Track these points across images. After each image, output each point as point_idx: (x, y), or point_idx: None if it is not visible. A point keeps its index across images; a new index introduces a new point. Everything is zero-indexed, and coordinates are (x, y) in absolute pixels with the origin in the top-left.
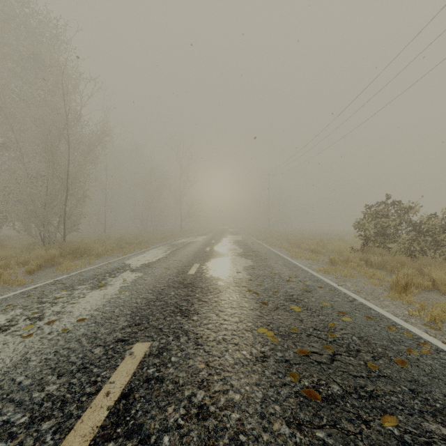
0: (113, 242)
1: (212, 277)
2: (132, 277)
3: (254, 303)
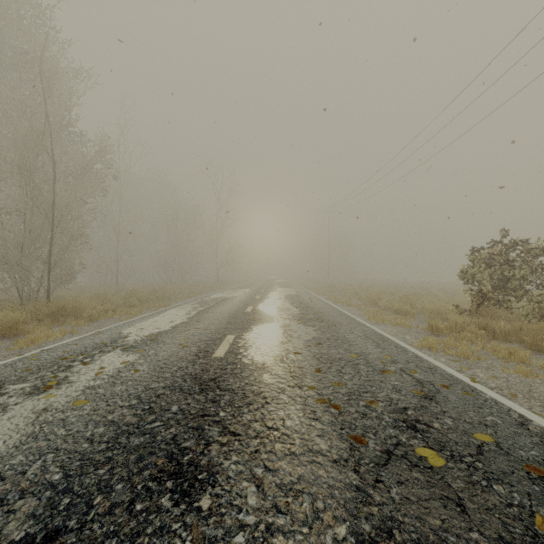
0: (120, 299)
1: (253, 363)
2: (117, 364)
3: (336, 438)
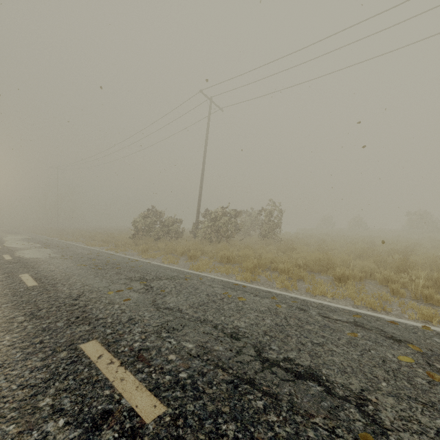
0: None
1: (31, 258)
2: None
3: (71, 261)
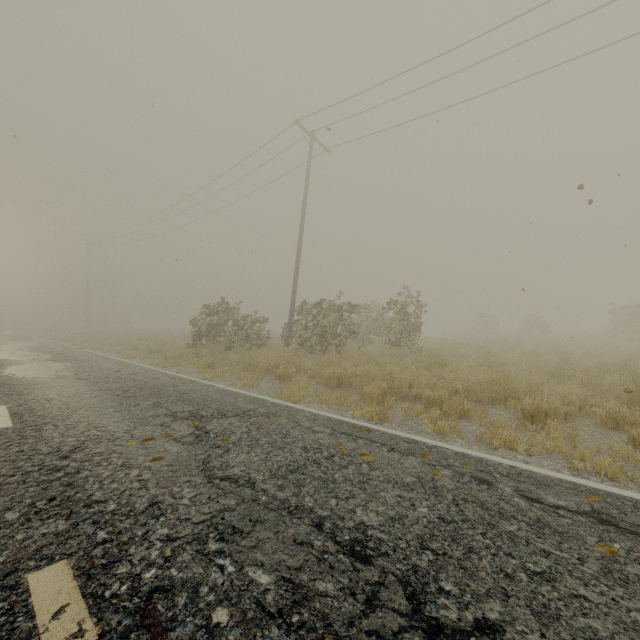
0: None
1: (26, 378)
2: None
3: (86, 383)
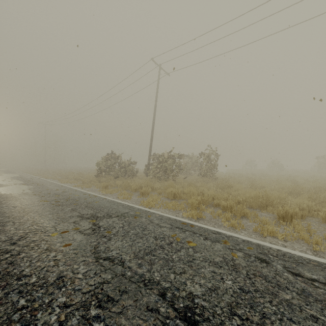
0: None
1: (6, 194)
2: None
3: (37, 197)
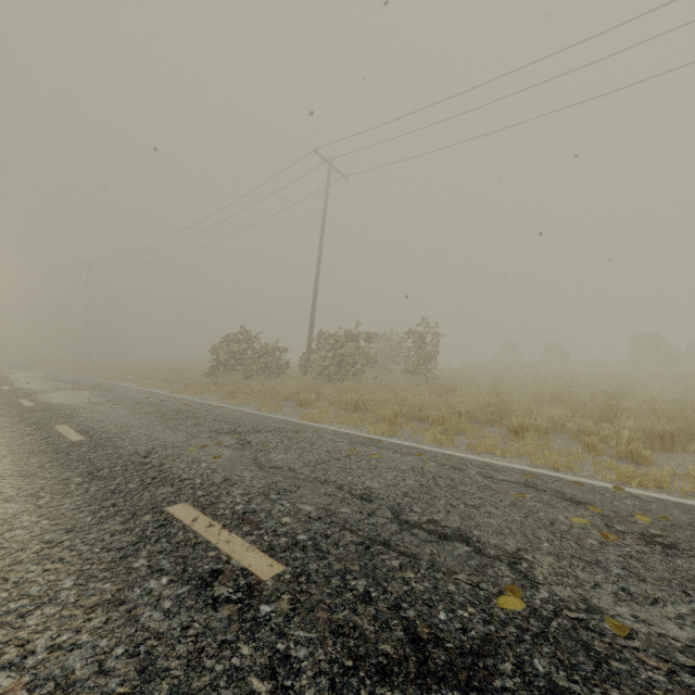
0: None
1: (64, 404)
2: None
3: (124, 408)
